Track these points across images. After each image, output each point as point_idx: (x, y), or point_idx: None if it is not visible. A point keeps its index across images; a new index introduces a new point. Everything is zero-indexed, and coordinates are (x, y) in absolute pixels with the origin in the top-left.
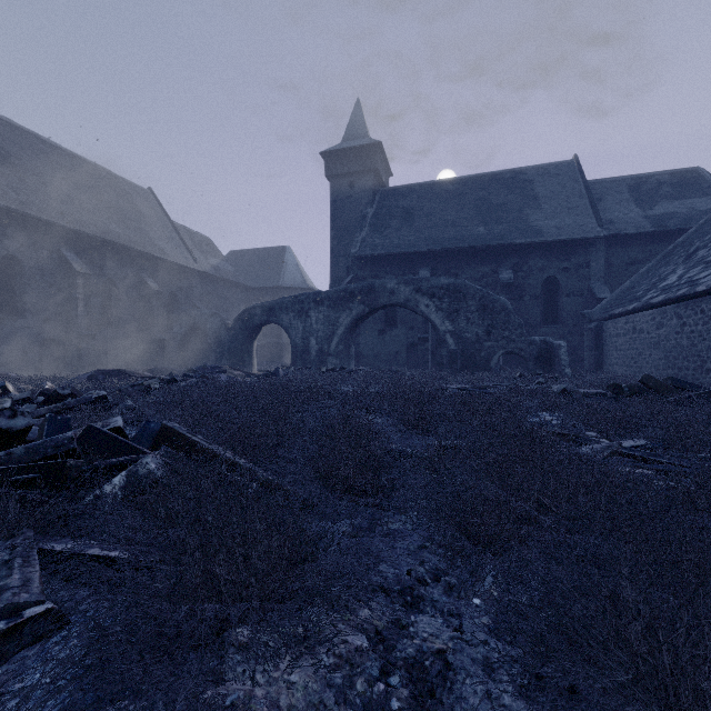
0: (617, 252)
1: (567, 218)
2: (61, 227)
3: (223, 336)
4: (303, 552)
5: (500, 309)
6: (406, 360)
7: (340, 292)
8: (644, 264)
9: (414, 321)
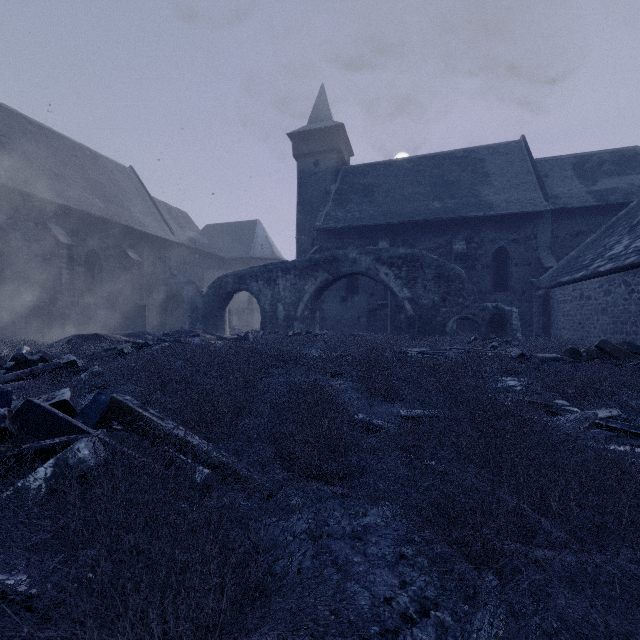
0: (562, 225)
1: (515, 193)
2: (46, 201)
3: (198, 302)
4: (253, 581)
5: (455, 277)
6: (366, 325)
7: (306, 262)
8: (588, 236)
9: (374, 289)
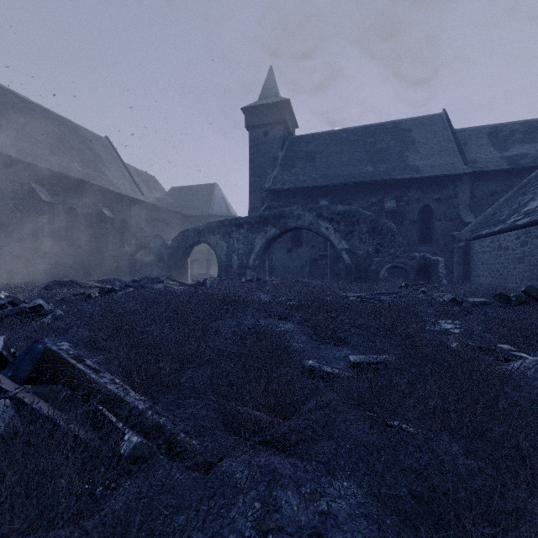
0: (479, 186)
1: (438, 158)
2: (30, 164)
3: (164, 253)
4: None
5: (387, 231)
6: (309, 272)
7: (256, 218)
8: (502, 195)
9: (316, 241)
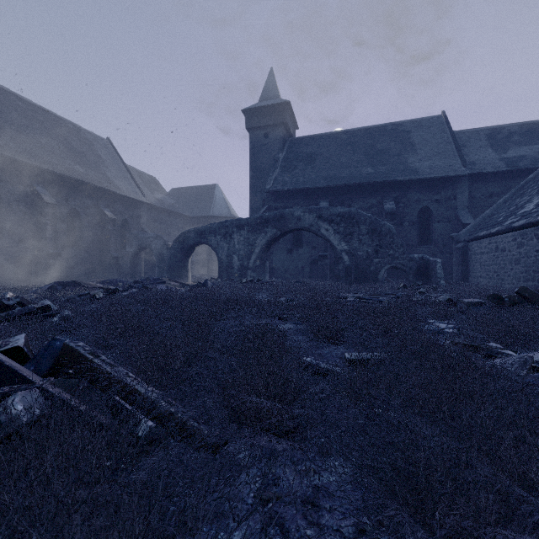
0: (478, 187)
1: (437, 160)
2: (33, 166)
3: (165, 254)
4: None
5: (386, 232)
6: (309, 273)
7: (257, 219)
8: (500, 197)
9: (316, 242)
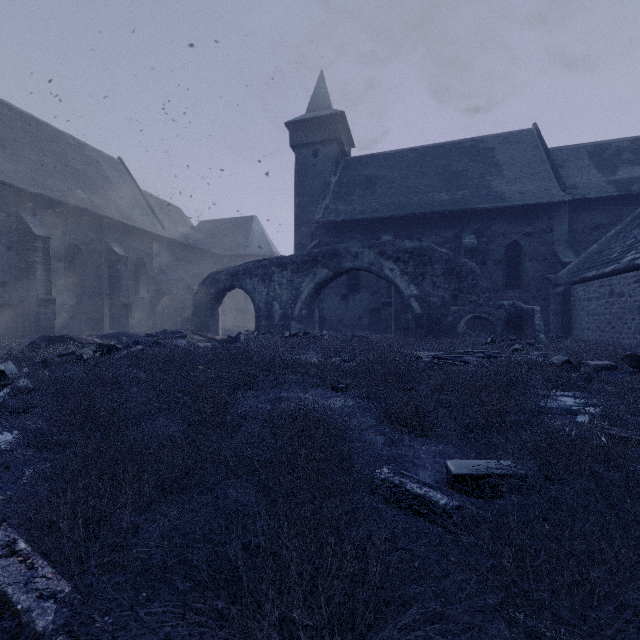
0: (580, 217)
1: (529, 183)
2: (19, 189)
3: (189, 300)
4: None
5: (467, 272)
6: (368, 325)
7: (303, 257)
8: (608, 229)
9: (377, 286)
